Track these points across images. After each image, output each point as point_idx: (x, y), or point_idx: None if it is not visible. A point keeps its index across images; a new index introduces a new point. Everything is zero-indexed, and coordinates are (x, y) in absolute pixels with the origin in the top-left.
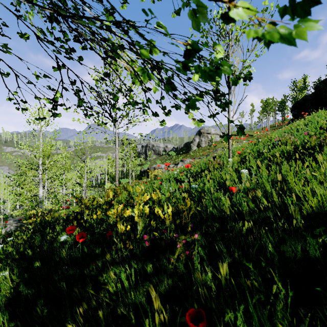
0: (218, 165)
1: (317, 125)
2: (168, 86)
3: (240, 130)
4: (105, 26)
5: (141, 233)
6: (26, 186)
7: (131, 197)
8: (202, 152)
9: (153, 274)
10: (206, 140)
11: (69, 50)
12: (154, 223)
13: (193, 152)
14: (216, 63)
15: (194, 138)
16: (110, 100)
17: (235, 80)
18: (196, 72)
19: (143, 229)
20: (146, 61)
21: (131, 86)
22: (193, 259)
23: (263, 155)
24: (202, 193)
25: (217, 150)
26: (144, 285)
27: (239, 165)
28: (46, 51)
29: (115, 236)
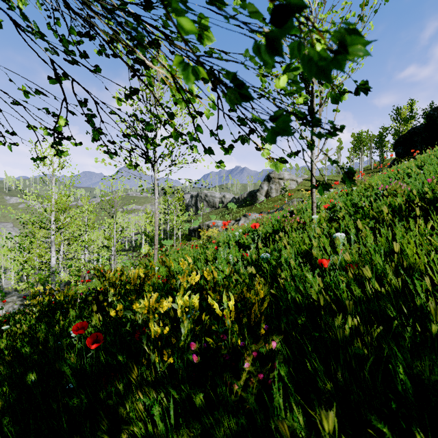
0: (298, 224)
1: (436, 168)
2: (234, 92)
3: (348, 175)
4: (132, 17)
5: (186, 338)
6: (35, 250)
7: (172, 277)
8: (272, 203)
9: (204, 409)
10: (277, 187)
11: (79, 54)
12: (207, 317)
13: (260, 204)
14: (342, 33)
15: (262, 185)
16: (146, 134)
17: (336, 96)
18: (283, 72)
19: (190, 332)
20: (193, 59)
21: (175, 113)
22: (269, 383)
23: (361, 210)
24: (277, 269)
25: (293, 202)
26: (190, 425)
27: (327, 224)
28: (34, 51)
29: (146, 341)
